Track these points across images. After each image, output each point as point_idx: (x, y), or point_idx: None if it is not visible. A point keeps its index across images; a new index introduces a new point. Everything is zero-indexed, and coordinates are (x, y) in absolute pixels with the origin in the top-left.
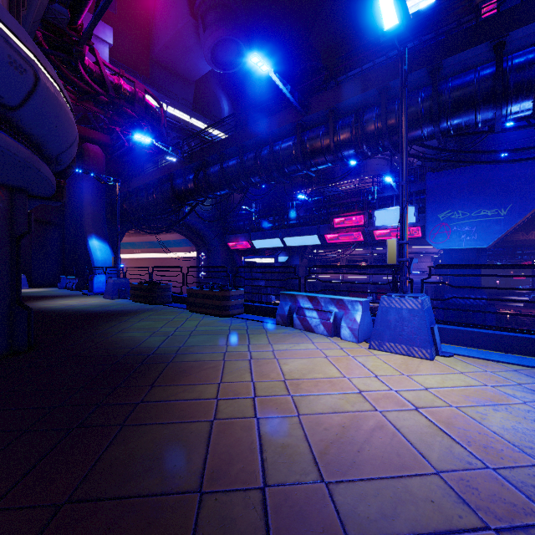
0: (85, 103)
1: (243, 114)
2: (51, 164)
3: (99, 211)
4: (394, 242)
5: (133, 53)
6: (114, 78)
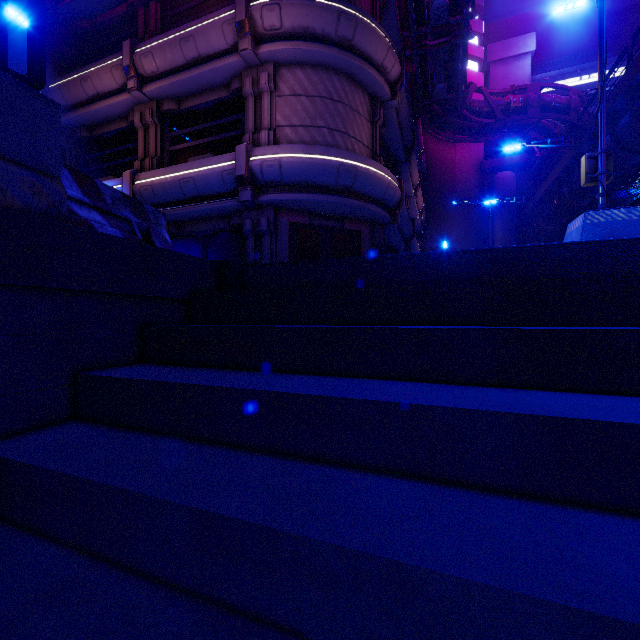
0: (483, 139)
1: (634, 43)
2: (383, 204)
3: (508, 236)
4: (584, 159)
5: (573, 32)
6: (504, 100)
